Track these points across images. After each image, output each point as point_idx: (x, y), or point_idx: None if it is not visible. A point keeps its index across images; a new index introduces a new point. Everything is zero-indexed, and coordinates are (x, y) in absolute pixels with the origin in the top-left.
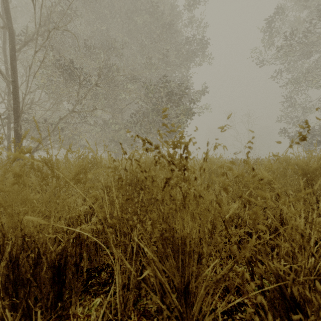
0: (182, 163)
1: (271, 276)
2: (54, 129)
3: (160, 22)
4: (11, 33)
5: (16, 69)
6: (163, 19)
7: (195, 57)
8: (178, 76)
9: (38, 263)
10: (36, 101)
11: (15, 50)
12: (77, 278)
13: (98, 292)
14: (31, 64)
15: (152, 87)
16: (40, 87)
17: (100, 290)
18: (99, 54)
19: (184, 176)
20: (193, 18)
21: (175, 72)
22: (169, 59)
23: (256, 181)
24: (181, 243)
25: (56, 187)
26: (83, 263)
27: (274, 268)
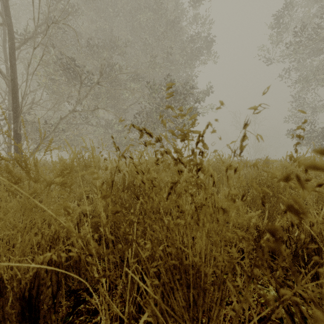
0: (194, 161)
1: (301, 303)
2: (55, 129)
3: (164, 19)
4: (10, 30)
5: (15, 67)
6: (167, 16)
7: (200, 56)
8: (182, 75)
9: (1, 294)
10: (37, 101)
11: (15, 48)
12: (55, 313)
13: (85, 323)
14: (30, 61)
15: (155, 85)
16: (41, 86)
17: (88, 321)
18: (101, 52)
19: (198, 179)
20: (198, 15)
21: (179, 71)
22: (173, 58)
23: (311, 187)
24: (193, 273)
25: (32, 193)
26: (71, 282)
27: (323, 309)
